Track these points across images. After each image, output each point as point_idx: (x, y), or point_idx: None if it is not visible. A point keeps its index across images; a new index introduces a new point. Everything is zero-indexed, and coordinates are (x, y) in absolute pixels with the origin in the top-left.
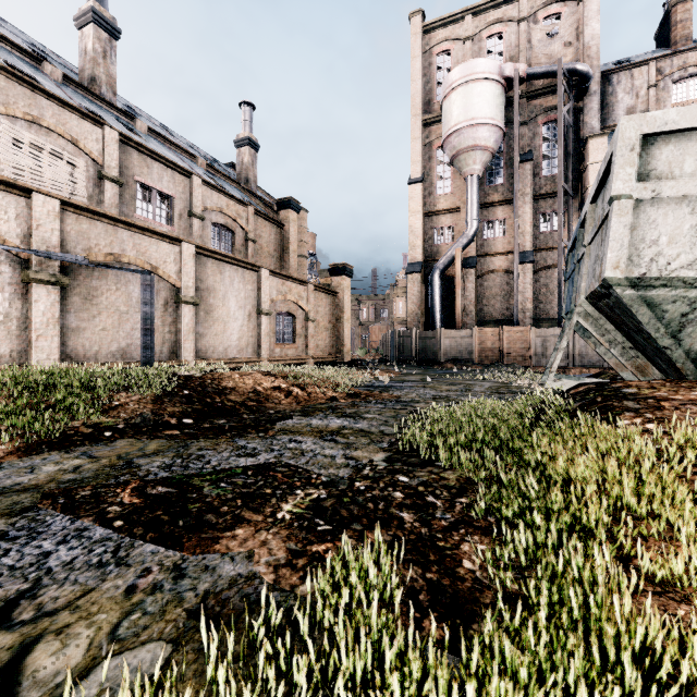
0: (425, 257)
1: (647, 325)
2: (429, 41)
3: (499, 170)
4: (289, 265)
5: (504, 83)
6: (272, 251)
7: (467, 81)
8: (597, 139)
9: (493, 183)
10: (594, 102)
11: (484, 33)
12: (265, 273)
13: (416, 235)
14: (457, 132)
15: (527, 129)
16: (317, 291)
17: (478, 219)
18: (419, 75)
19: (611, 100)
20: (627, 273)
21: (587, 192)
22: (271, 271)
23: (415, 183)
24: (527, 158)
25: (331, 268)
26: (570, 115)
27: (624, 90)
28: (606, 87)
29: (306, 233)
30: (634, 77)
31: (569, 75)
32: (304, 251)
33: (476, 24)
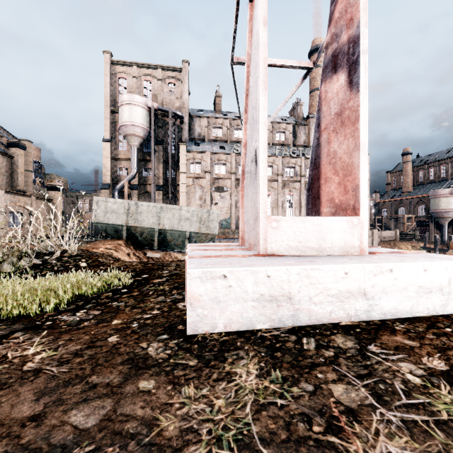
0: (112, 181)
1: (101, 229)
2: (115, 69)
3: (150, 145)
4: (17, 181)
5: (148, 109)
6: (4, 172)
7: (130, 103)
8: (182, 146)
9: (147, 150)
10: (186, 127)
11: (142, 77)
12: (2, 192)
13: (107, 169)
14: (126, 125)
15: (162, 129)
16: (38, 199)
17: (137, 168)
18: (109, 85)
19: (193, 128)
20: (95, 221)
21: (179, 165)
22: (6, 191)
23: (106, 142)
24: (161, 143)
25: (48, 186)
26: (176, 131)
27: (198, 125)
28: (191, 122)
29: (31, 156)
30: (201, 121)
31: (174, 115)
32: (29, 167)
33: (139, 72)
